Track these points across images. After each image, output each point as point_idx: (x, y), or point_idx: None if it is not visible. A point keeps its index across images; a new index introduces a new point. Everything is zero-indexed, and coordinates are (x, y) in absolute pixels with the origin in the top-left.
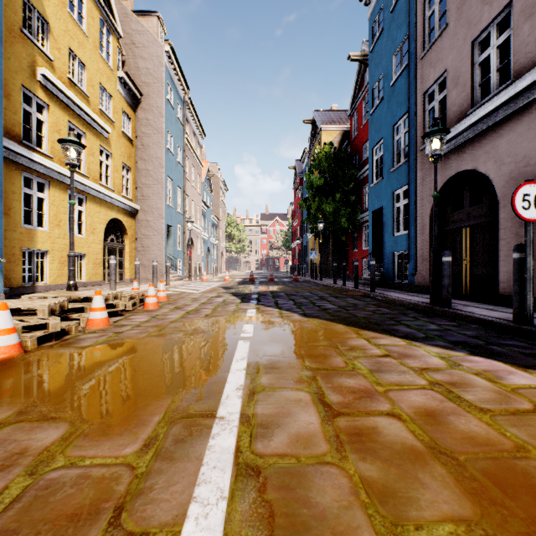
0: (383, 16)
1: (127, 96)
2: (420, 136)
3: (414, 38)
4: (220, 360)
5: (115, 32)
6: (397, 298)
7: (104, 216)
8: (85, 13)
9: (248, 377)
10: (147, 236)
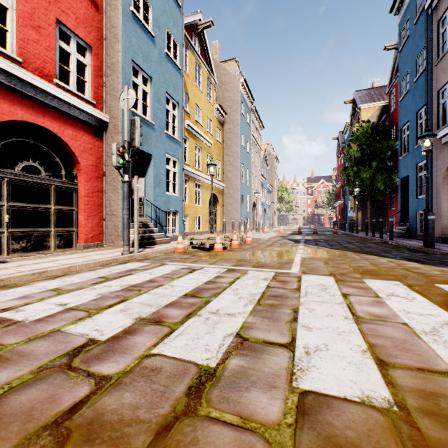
0: (409, 25)
1: (219, 118)
2: (435, 123)
3: (430, 50)
4: (290, 256)
5: (213, 82)
6: (403, 243)
7: (208, 193)
8: (201, 80)
9: (302, 259)
10: (229, 203)
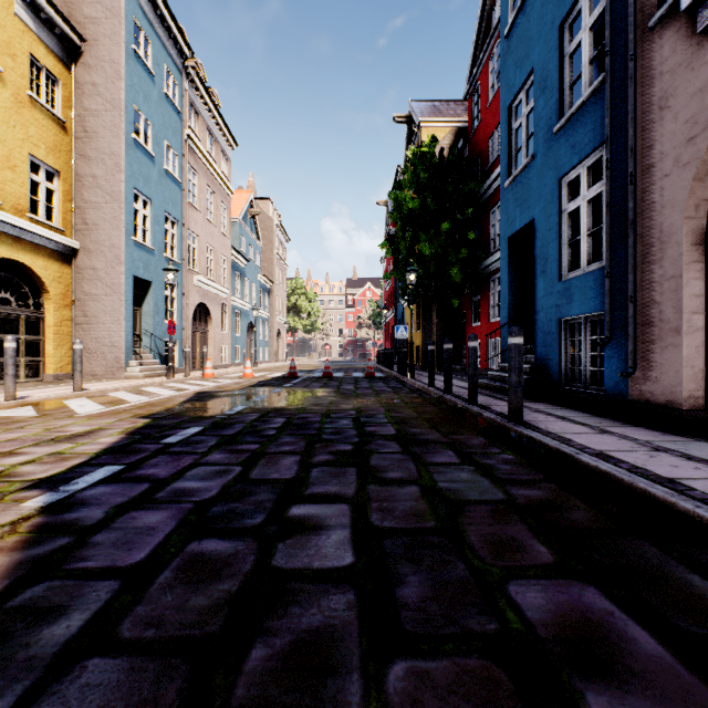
0: None
1: (47, 35)
2: None
3: None
4: None
5: None
6: (625, 477)
7: None
8: None
9: None
10: (94, 297)
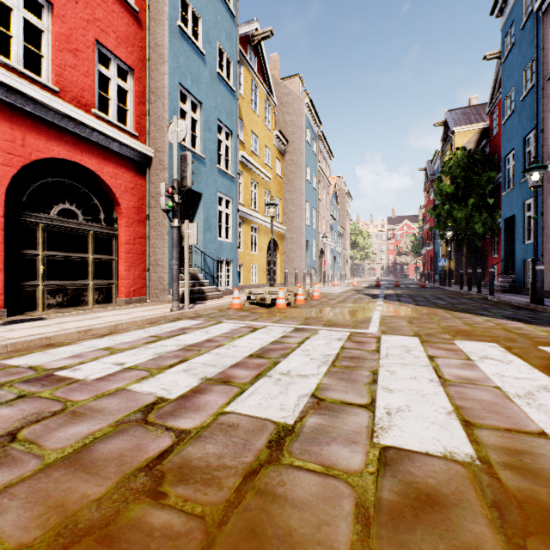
0: (514, 31)
1: (279, 146)
2: (546, 151)
3: (541, 61)
4: (367, 314)
5: (273, 103)
6: (506, 299)
7: (267, 238)
8: (257, 102)
9: (381, 317)
10: (292, 250)
